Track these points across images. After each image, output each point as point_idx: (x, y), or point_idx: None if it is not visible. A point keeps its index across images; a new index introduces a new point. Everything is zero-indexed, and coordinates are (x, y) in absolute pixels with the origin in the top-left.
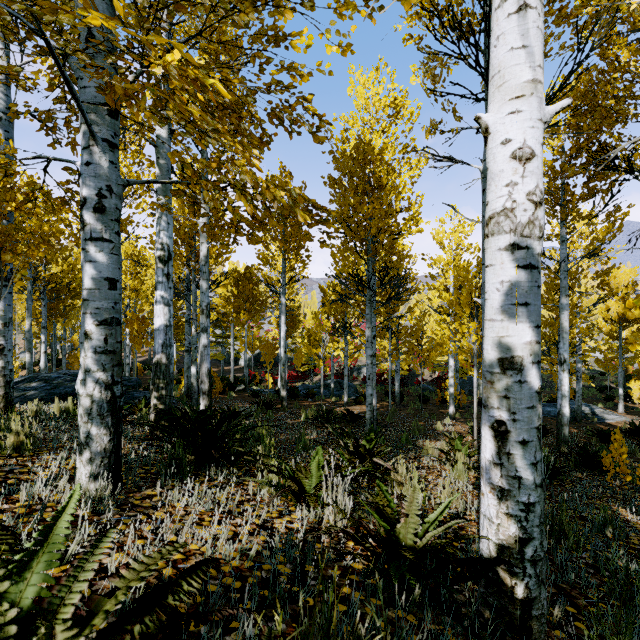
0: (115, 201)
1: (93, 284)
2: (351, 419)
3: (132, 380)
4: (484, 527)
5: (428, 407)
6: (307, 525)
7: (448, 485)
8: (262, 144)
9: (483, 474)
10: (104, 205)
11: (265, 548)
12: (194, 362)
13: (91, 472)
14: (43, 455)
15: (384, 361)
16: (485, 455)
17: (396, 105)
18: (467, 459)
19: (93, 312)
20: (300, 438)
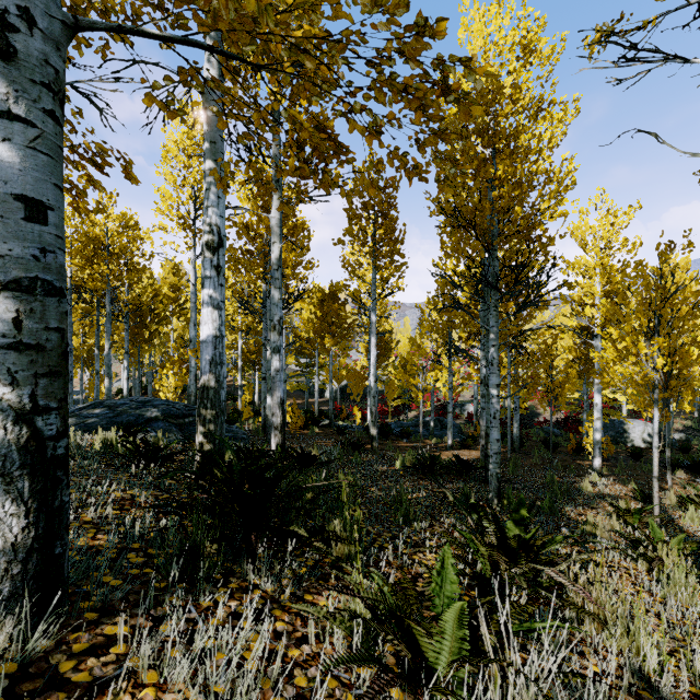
0: (42, 46)
1: None
2: (462, 470)
3: None
4: None
5: (558, 456)
6: None
7: None
8: None
9: None
10: (12, 46)
11: None
12: (269, 391)
13: None
14: None
15: None
16: None
17: (528, 42)
18: (680, 558)
19: None
20: (398, 499)
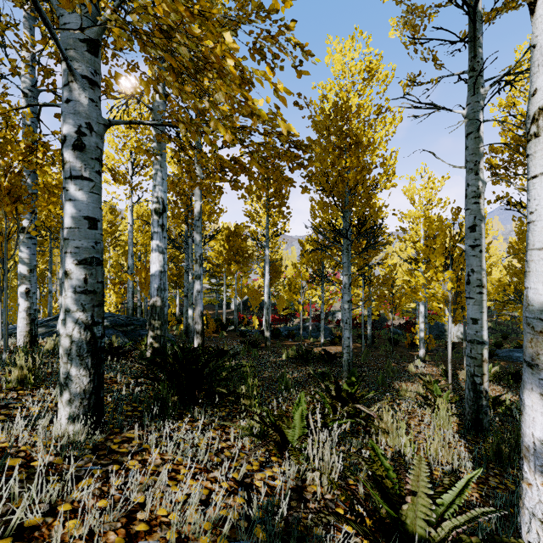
0: (95, 140)
1: (73, 223)
2: (328, 359)
3: (140, 320)
4: (532, 529)
5: (398, 349)
6: (290, 482)
7: (438, 437)
8: (244, 84)
9: (529, 457)
10: (83, 143)
11: (242, 516)
12: (191, 305)
13: (70, 413)
14: (44, 389)
15: (356, 307)
16: (533, 432)
17: (371, 69)
18: (448, 405)
19: (73, 251)
20: (282, 377)
